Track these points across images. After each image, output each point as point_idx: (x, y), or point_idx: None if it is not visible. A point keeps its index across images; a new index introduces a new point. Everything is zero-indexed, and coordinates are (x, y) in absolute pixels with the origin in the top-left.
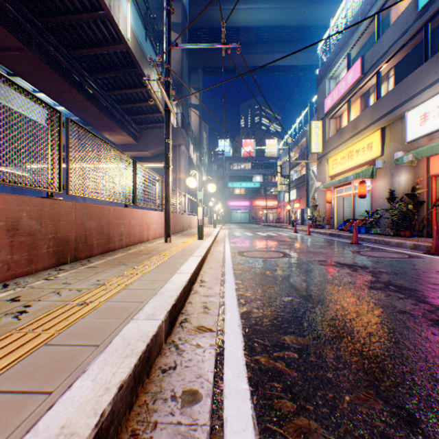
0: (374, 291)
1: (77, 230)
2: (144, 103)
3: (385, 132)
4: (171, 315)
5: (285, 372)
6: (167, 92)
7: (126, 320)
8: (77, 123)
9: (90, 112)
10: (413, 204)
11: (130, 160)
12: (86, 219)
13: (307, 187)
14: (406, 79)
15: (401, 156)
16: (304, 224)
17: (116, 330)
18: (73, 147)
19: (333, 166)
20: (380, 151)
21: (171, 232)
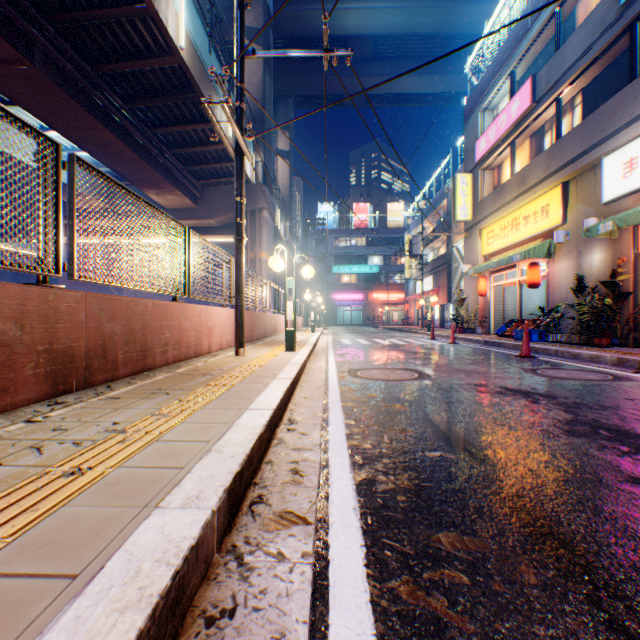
0: (576, 440)
1: (90, 338)
2: (207, 146)
3: (568, 188)
4: (233, 494)
5: (449, 621)
6: (239, 124)
7: (145, 510)
8: (89, 164)
9: (126, 160)
10: (613, 296)
11: (181, 228)
12: (104, 320)
13: (449, 272)
14: (602, 107)
15: (595, 224)
16: (445, 327)
17: (119, 536)
18: (82, 203)
19: (488, 240)
20: (561, 218)
21: (247, 340)
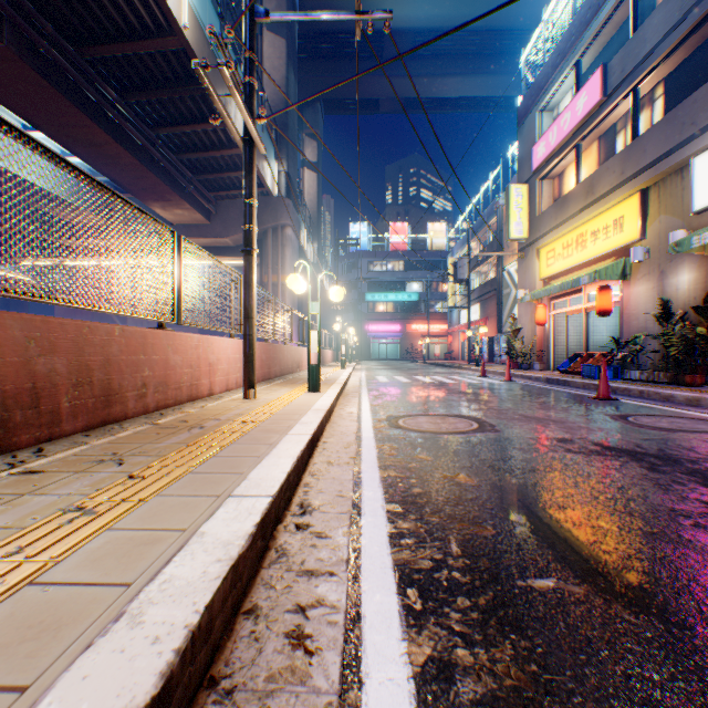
0: None
1: (6, 380)
2: (220, 151)
3: (648, 196)
4: None
5: None
6: (248, 105)
7: None
8: (2, 119)
9: (123, 166)
10: (707, 325)
11: (167, 232)
12: (35, 353)
13: (499, 300)
14: (693, 96)
15: (685, 236)
16: (495, 362)
17: None
18: None
19: (548, 261)
20: (639, 232)
21: (263, 378)
